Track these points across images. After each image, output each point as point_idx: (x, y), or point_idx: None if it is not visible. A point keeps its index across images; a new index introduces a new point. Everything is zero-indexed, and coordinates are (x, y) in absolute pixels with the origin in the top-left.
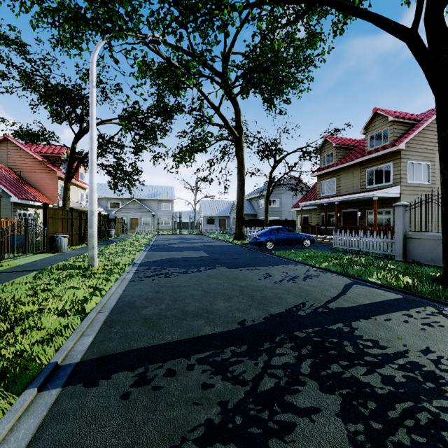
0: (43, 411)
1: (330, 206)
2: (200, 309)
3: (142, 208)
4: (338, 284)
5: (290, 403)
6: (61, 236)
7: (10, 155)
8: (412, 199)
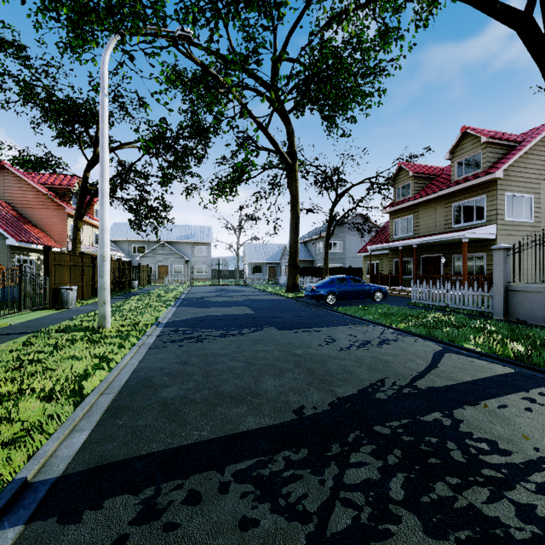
0: None
1: (406, 250)
2: (241, 389)
3: (173, 253)
4: (425, 352)
5: None
6: (68, 288)
7: (7, 187)
8: (511, 241)
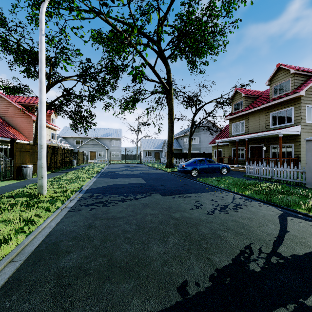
0: None
1: (240, 142)
2: (131, 256)
3: (98, 144)
4: (271, 216)
5: None
6: (27, 166)
7: None
8: (310, 136)
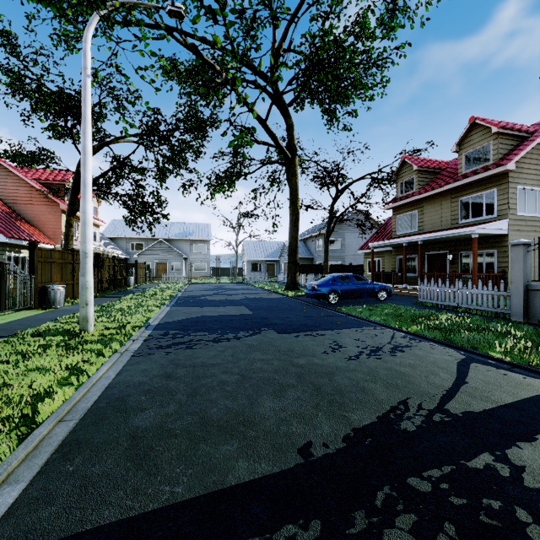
0: None
1: (410, 247)
2: (232, 414)
3: (171, 250)
4: (446, 362)
5: None
6: (55, 287)
7: None
8: (524, 237)
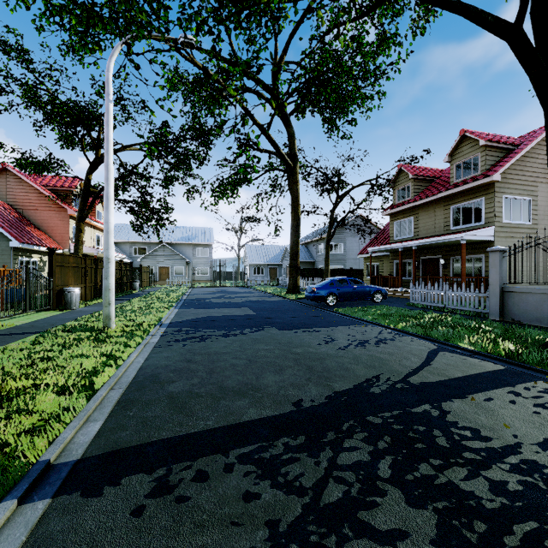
0: (22, 534)
1: (406, 251)
2: (243, 384)
3: (174, 254)
4: (420, 351)
5: (365, 523)
6: (72, 290)
7: (10, 189)
8: (509, 243)
